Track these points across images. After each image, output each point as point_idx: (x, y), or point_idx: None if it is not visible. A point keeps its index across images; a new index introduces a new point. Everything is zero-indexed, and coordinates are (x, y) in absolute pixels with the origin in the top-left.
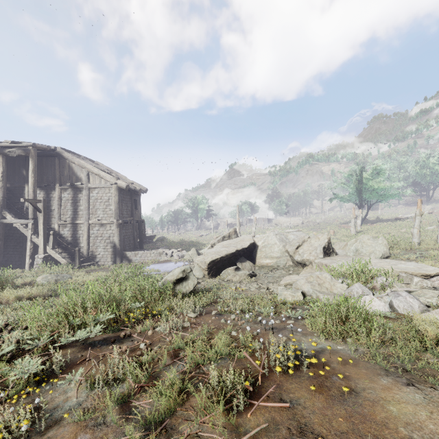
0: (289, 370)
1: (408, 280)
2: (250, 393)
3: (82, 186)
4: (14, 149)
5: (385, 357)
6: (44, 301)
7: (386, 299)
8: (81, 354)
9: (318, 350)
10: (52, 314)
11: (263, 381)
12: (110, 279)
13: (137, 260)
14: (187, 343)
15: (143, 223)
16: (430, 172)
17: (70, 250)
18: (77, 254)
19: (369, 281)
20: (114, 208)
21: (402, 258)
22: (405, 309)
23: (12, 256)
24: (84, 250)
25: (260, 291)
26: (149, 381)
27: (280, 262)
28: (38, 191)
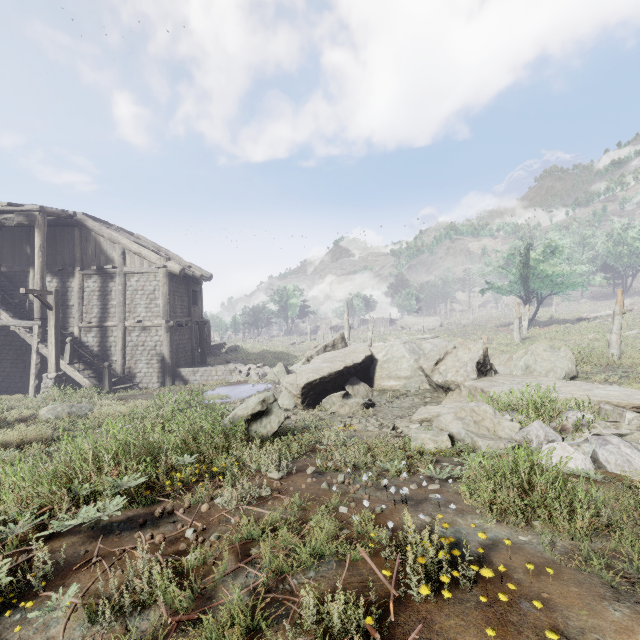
0: (444, 590)
1: (616, 417)
2: (374, 638)
3: (115, 270)
4: (13, 215)
5: (606, 559)
6: (44, 449)
7: (586, 448)
8: (85, 550)
9: (487, 543)
10: (43, 477)
11: (397, 610)
12: (149, 413)
13: (197, 381)
14: (265, 529)
15: (207, 325)
16: (628, 251)
17: (96, 365)
18: (107, 372)
19: (554, 418)
20: (163, 303)
21: (597, 380)
22: (619, 465)
23: (9, 374)
24: (118, 366)
25: (382, 432)
26: (195, 607)
27: (411, 384)
28: (49, 277)
